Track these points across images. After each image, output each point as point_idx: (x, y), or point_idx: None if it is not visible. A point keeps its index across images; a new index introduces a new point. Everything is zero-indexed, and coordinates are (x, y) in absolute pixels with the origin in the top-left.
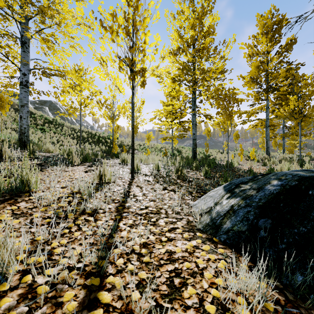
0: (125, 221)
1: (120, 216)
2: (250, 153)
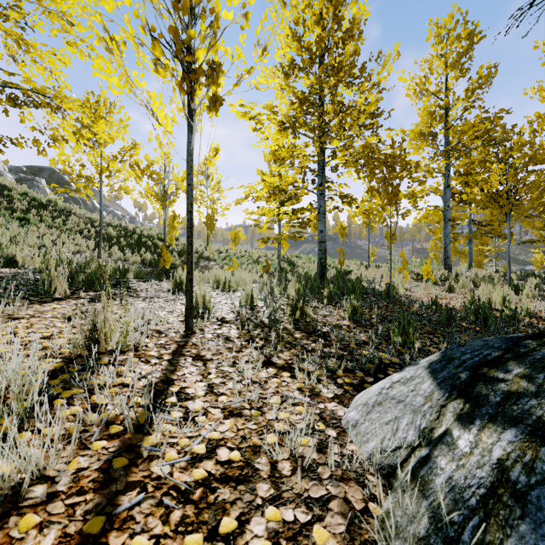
0: None
1: (108, 512)
2: (424, 269)
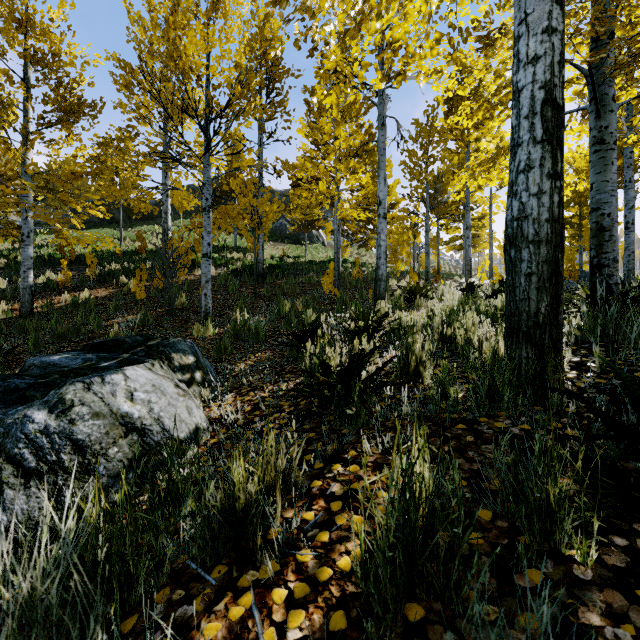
0: None
1: None
2: None
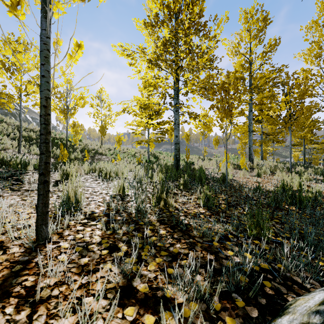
0: None
1: None
2: (241, 161)
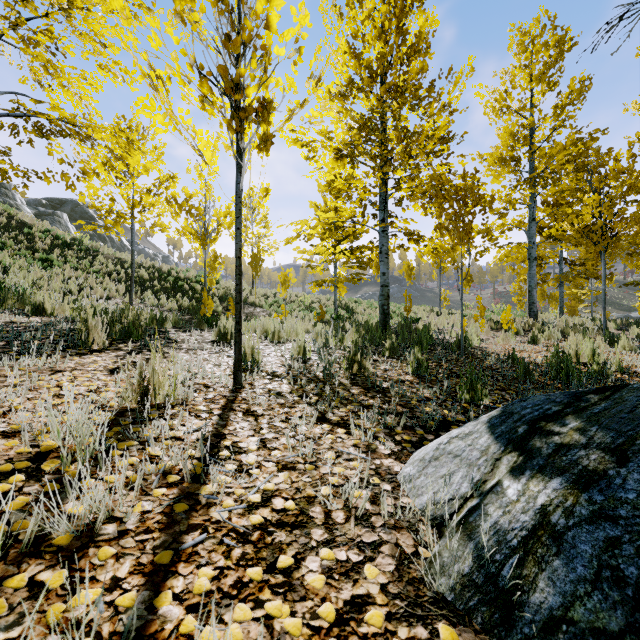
0: (185, 578)
1: (175, 548)
2: (503, 316)
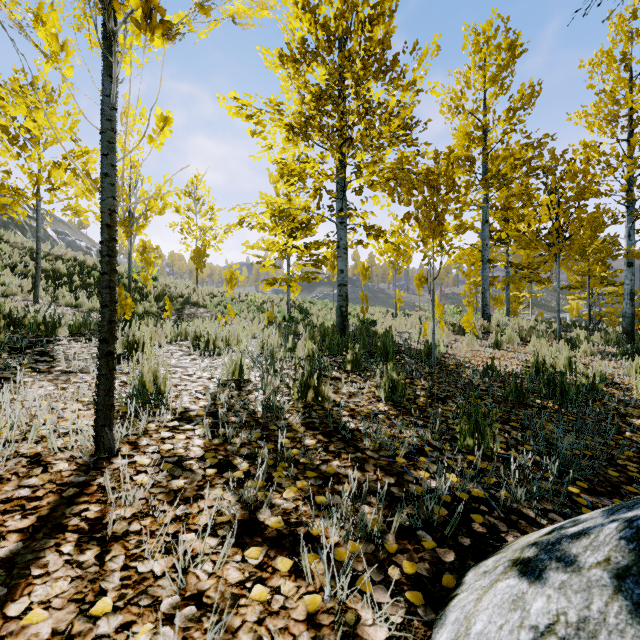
0: None
1: None
2: (465, 319)
